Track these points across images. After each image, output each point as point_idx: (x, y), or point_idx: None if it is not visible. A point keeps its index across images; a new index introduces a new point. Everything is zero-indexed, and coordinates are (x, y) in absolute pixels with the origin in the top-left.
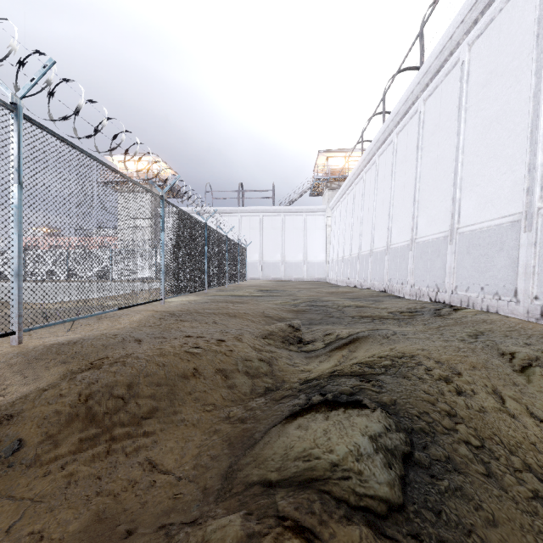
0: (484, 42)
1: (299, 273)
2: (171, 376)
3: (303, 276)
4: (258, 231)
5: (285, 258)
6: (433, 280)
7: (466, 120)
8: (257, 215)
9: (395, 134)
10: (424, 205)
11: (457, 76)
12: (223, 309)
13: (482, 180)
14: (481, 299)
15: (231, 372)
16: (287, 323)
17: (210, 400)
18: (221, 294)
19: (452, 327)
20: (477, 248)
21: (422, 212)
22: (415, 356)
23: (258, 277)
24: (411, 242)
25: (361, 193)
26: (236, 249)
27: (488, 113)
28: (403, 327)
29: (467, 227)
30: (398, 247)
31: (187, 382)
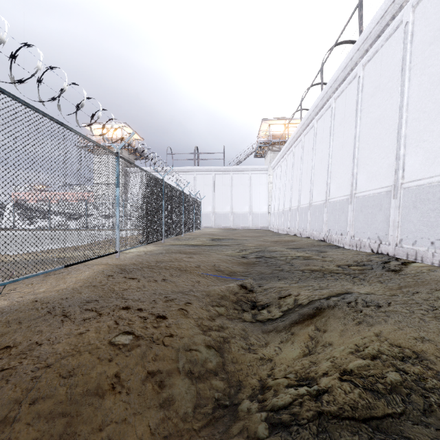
0: (431, 1)
1: (246, 222)
2: (76, 396)
3: (249, 225)
4: (211, 187)
5: (233, 210)
6: (374, 232)
7: (410, 79)
8: (210, 174)
9: (333, 99)
10: (364, 162)
11: (399, 38)
12: (175, 262)
13: (430, 135)
14: (432, 254)
15: (168, 375)
16: (239, 284)
17: (131, 439)
18: (177, 244)
19: (416, 287)
20: (425, 202)
21: (361, 169)
22: (420, 356)
23: (211, 225)
24: (351, 196)
25: (299, 153)
26: (191, 202)
27: (436, 69)
28: (359, 285)
29: (414, 182)
30: (337, 201)
31: (99, 404)
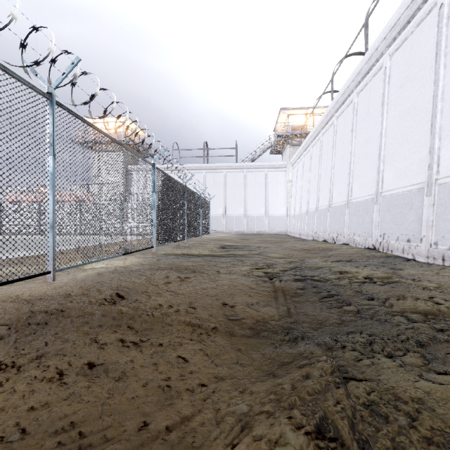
0: None
1: (261, 226)
2: None
3: (264, 229)
4: (222, 186)
5: (247, 212)
6: None
7: None
8: (221, 172)
9: (388, 56)
10: None
11: None
12: (152, 291)
13: None
14: None
15: None
16: (310, 427)
17: None
18: (174, 253)
19: None
20: None
21: (449, 140)
22: None
23: (222, 230)
24: (428, 184)
25: (330, 141)
26: (198, 201)
27: None
28: None
29: None
30: (398, 193)
31: None
